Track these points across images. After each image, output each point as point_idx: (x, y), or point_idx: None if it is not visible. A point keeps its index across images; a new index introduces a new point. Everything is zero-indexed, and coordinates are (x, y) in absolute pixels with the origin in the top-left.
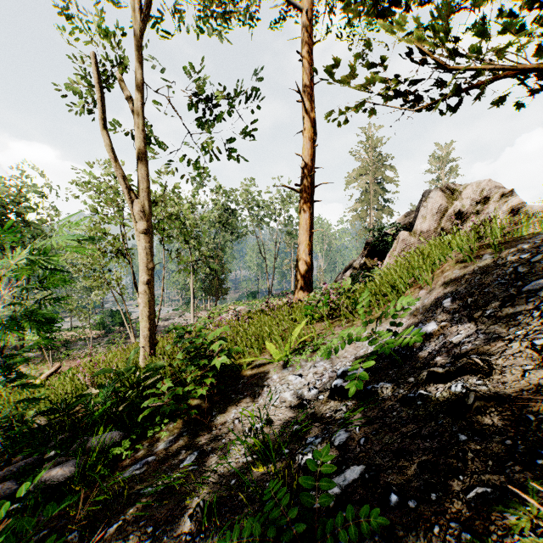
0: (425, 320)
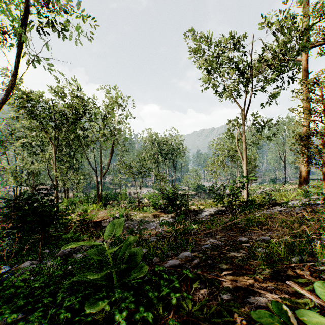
0: None
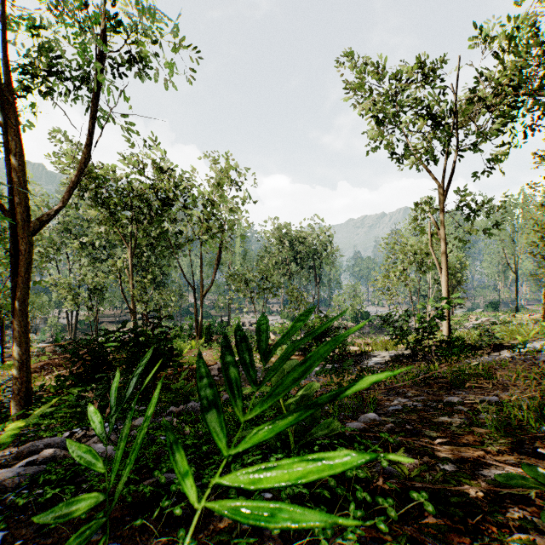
0: None
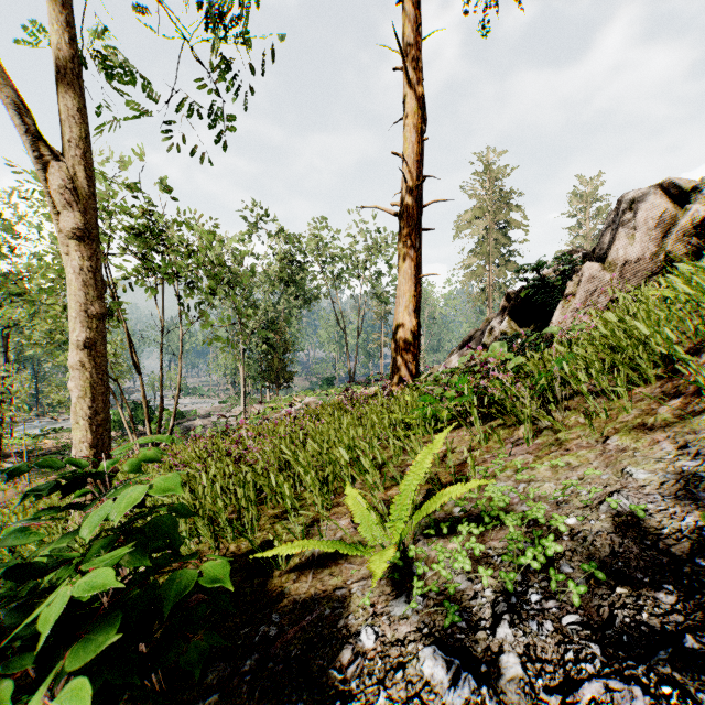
0: None
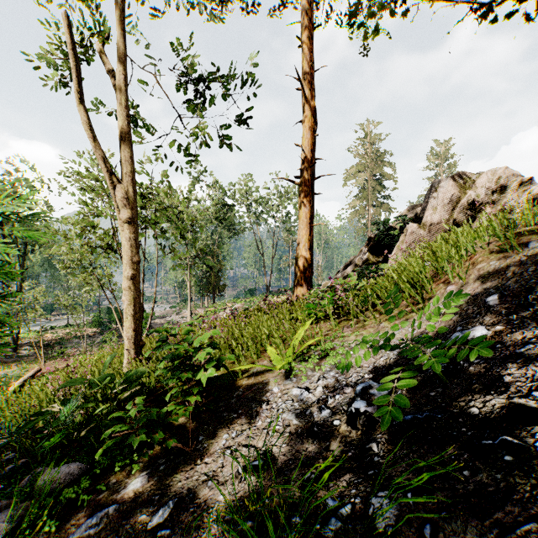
0: (465, 322)
